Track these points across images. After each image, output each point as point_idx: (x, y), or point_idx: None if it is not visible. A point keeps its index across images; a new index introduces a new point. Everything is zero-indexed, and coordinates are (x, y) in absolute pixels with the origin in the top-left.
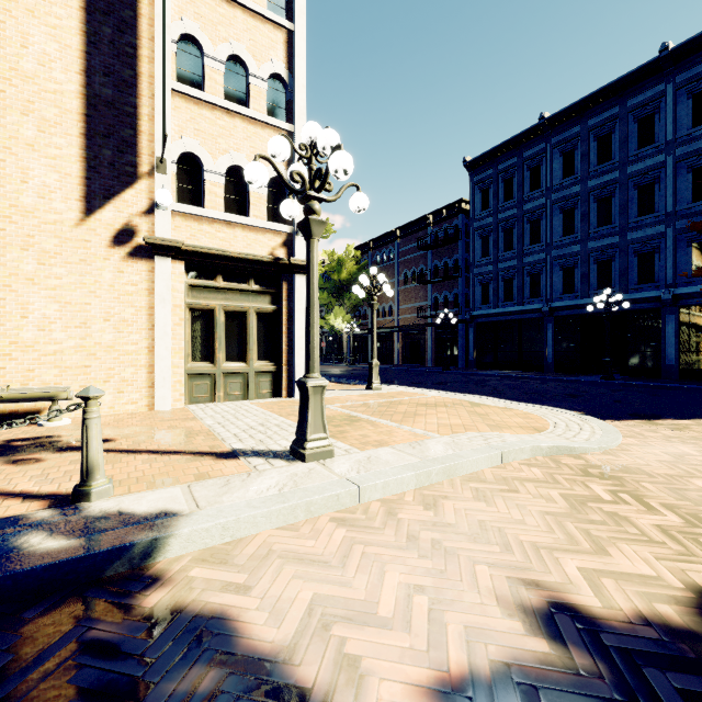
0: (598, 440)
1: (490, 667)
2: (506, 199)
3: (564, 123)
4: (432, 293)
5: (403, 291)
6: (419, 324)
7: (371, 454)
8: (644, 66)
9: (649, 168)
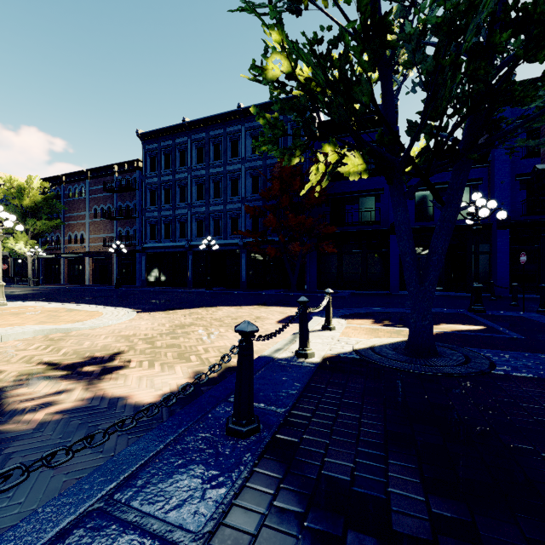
0: (101, 323)
1: None
2: (166, 167)
3: (197, 128)
4: (118, 227)
5: (93, 223)
6: (107, 251)
7: None
8: (232, 112)
9: (236, 170)
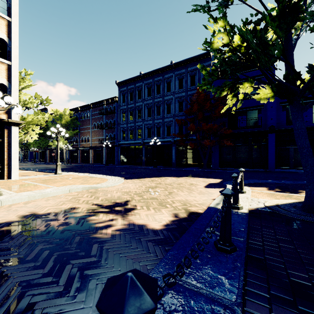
0: (110, 184)
1: (0, 223)
2: (130, 100)
3: (147, 77)
4: (105, 133)
5: (93, 131)
6: (100, 146)
7: (19, 193)
8: (167, 66)
9: (169, 99)
